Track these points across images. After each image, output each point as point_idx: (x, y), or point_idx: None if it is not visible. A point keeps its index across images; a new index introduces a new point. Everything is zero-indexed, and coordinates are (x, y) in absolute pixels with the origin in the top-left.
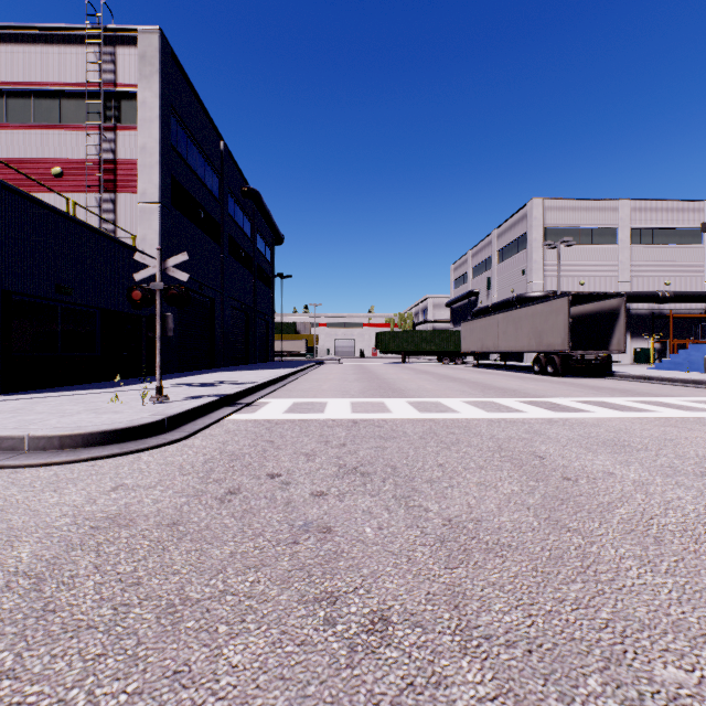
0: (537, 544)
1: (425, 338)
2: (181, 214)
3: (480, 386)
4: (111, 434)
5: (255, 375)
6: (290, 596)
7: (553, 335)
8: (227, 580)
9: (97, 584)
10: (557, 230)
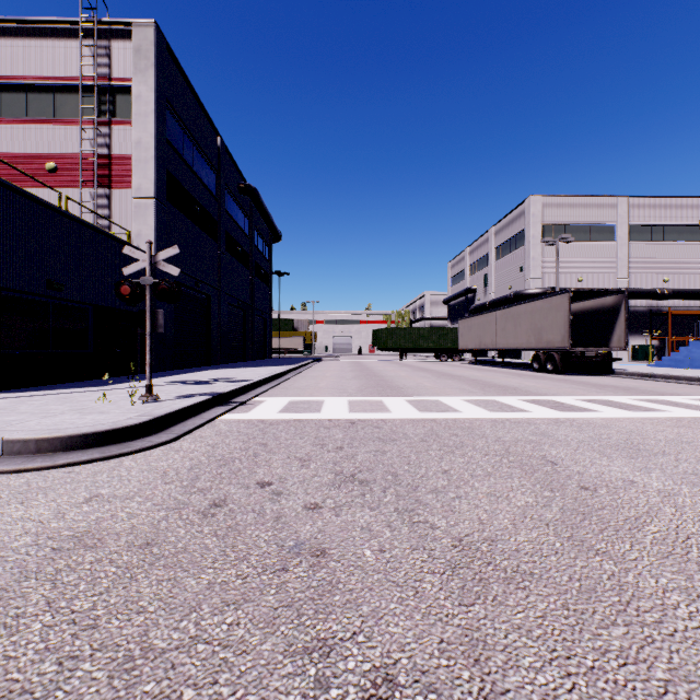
0: (564, 572)
1: (422, 335)
2: (177, 210)
3: (480, 384)
4: (93, 436)
5: (251, 373)
6: (275, 645)
7: (552, 332)
8: (201, 622)
9: (45, 626)
10: (555, 226)
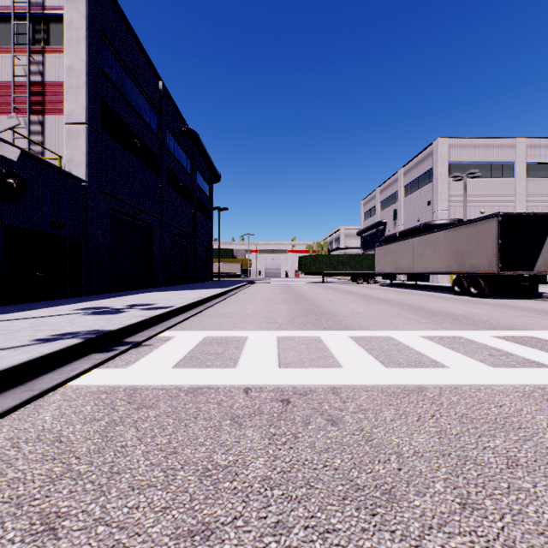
0: None
1: (341, 261)
2: (114, 140)
3: (418, 310)
4: None
5: (180, 296)
6: None
7: (477, 257)
8: None
9: None
10: (460, 165)
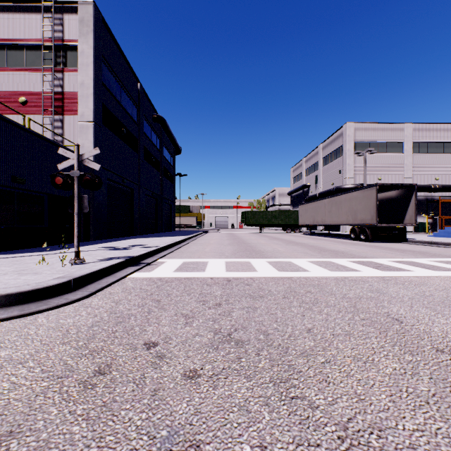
0: None
1: (274, 215)
2: (109, 130)
3: (317, 249)
4: (16, 296)
5: (159, 241)
6: None
7: (365, 213)
8: None
9: None
10: (363, 143)
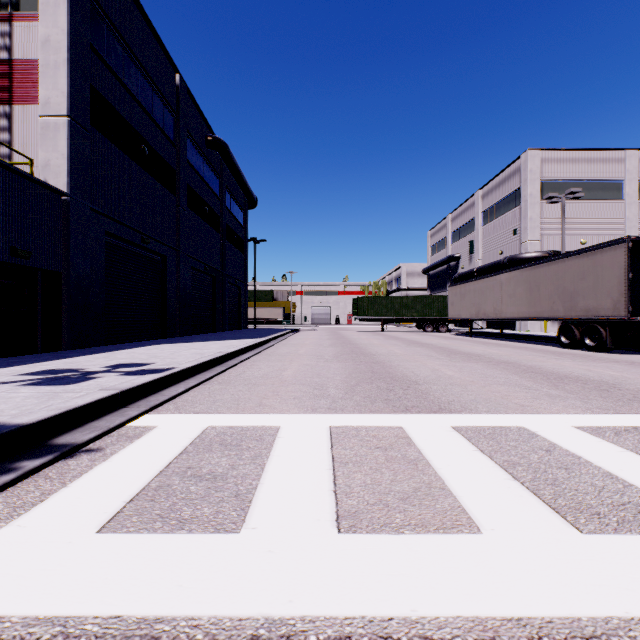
0: None
1: (406, 304)
2: (112, 143)
3: (531, 372)
4: None
5: (195, 351)
6: None
7: (595, 297)
8: None
9: None
10: (555, 184)
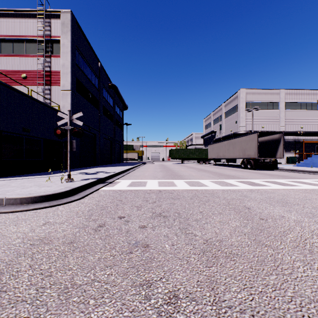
0: (251, 253)
1: (191, 152)
2: (81, 95)
3: (217, 174)
4: (45, 197)
5: (114, 169)
6: (127, 282)
7: (250, 151)
8: (96, 273)
9: (30, 275)
10: (251, 103)
